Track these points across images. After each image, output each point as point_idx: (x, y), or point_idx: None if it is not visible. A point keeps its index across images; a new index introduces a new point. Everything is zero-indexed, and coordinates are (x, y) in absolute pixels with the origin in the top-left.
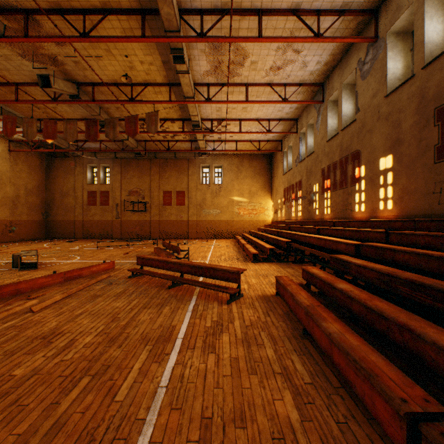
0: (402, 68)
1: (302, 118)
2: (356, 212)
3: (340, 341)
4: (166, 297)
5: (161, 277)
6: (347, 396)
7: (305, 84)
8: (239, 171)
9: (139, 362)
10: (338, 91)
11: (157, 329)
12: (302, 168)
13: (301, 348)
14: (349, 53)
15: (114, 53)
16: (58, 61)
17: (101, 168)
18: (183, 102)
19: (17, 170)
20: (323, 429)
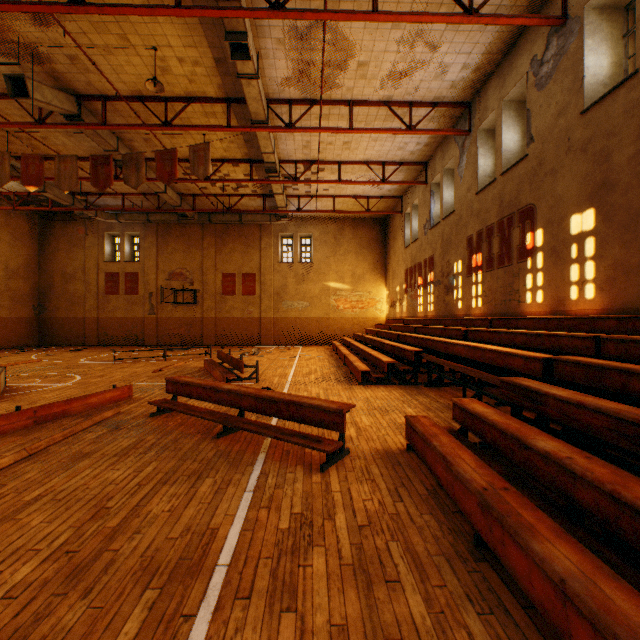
0: (609, 66)
1: (435, 161)
2: (528, 304)
3: (598, 611)
4: (210, 456)
5: (204, 418)
6: None
7: (442, 103)
8: (338, 243)
9: None
10: (496, 113)
11: (179, 540)
12: (434, 238)
13: (481, 591)
14: (515, 49)
15: (133, 43)
16: (41, 55)
17: (126, 238)
18: (249, 129)
19: None
20: None
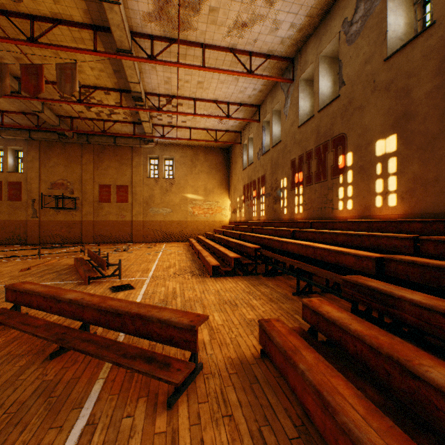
0: (404, 25)
1: (266, 104)
2: (340, 211)
3: None
4: (27, 396)
5: (36, 335)
6: None
7: (274, 56)
8: (194, 164)
9: None
10: (314, 65)
11: None
12: (265, 161)
13: None
14: (329, 15)
15: None
16: None
17: (10, 152)
18: (115, 55)
19: None
20: None
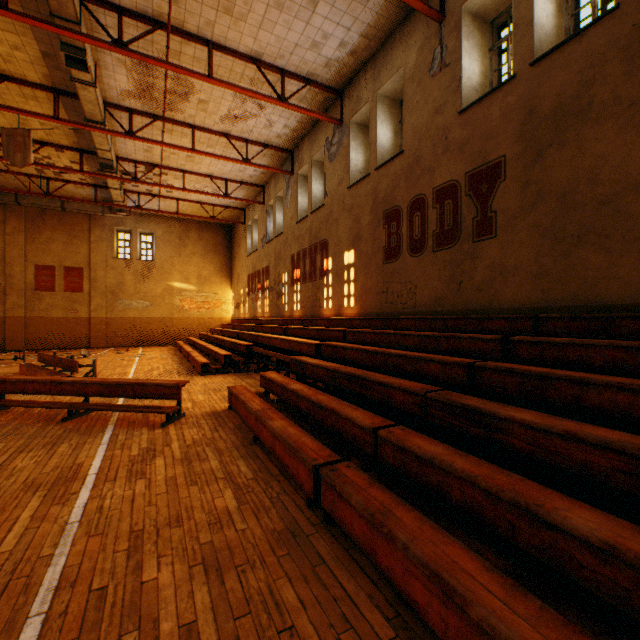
0: (364, 162)
1: (271, 187)
2: (325, 309)
3: (281, 433)
4: (61, 433)
5: (47, 407)
6: (284, 479)
7: (272, 146)
8: (183, 243)
9: (30, 510)
10: (308, 167)
11: (53, 472)
12: (270, 251)
13: (249, 453)
14: (318, 126)
15: None
16: None
17: None
18: (83, 126)
19: None
20: (258, 505)
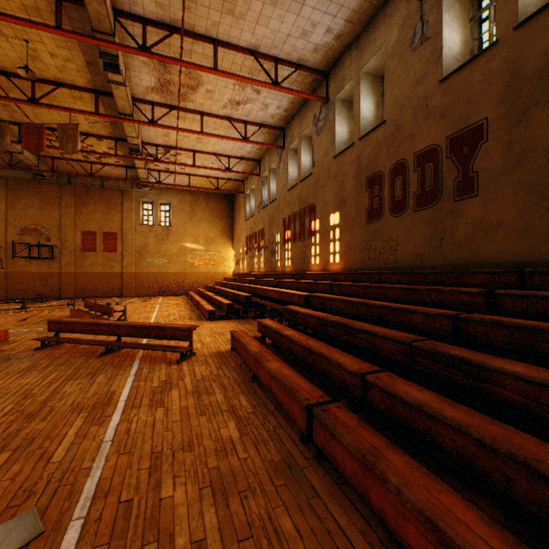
0: (347, 133)
1: (265, 161)
2: (313, 265)
3: (276, 373)
4: (99, 365)
5: (89, 344)
6: (279, 415)
7: (267, 125)
8: (194, 211)
9: (75, 428)
10: (298, 141)
11: (92, 397)
12: (265, 216)
13: (249, 390)
14: (307, 105)
15: (4, 31)
16: None
17: None
18: (117, 119)
19: None
20: (257, 437)
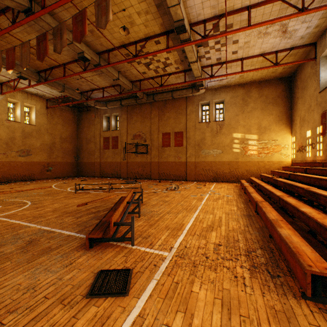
0: None
1: None
2: None
3: None
4: None
5: None
6: None
7: None
8: (245, 103)
9: None
10: None
11: None
12: None
13: None
14: None
15: None
16: None
17: (113, 117)
18: None
19: (53, 123)
20: None
